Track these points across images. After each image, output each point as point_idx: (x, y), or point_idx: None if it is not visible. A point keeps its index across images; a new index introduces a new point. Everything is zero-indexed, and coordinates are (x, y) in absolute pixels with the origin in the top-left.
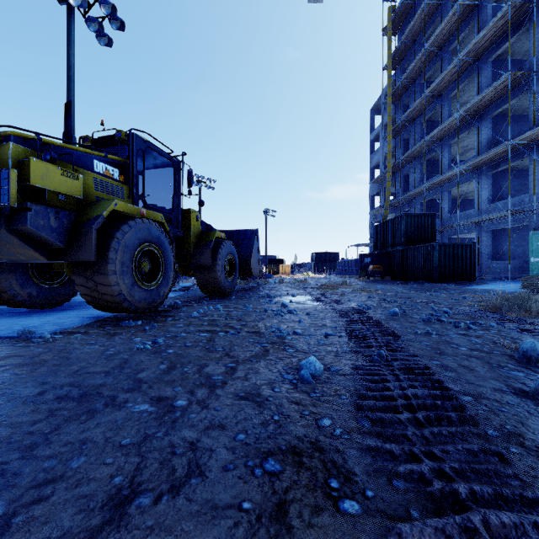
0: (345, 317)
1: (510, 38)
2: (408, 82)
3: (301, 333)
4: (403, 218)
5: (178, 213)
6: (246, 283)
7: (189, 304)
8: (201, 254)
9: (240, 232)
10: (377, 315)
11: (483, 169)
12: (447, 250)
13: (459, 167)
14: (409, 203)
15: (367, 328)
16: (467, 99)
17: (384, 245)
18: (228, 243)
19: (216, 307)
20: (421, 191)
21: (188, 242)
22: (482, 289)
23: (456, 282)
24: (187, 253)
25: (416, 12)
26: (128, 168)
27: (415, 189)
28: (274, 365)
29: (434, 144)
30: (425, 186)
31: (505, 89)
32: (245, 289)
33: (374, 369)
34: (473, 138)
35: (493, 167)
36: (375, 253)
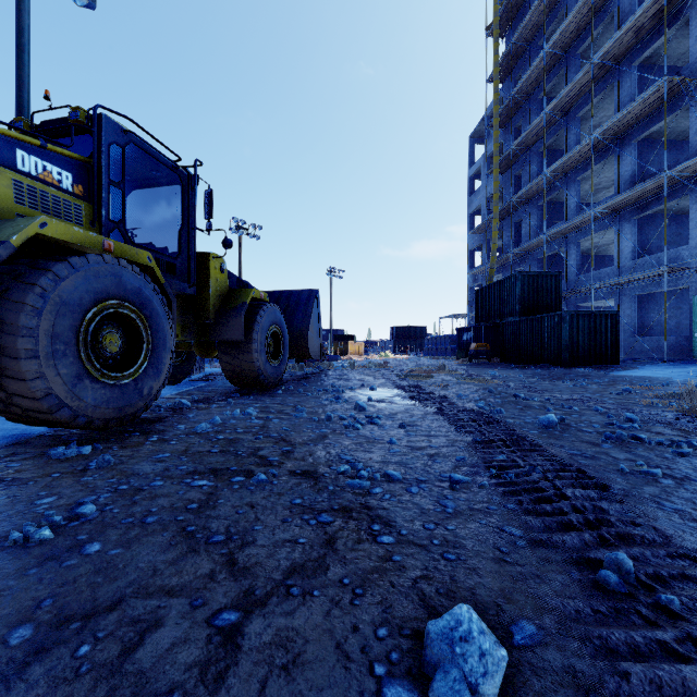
0: (470, 433)
1: (663, 33)
2: (520, 97)
3: (399, 478)
4: (518, 278)
5: (189, 258)
6: (302, 368)
7: (205, 405)
8: (228, 324)
9: (292, 294)
10: (520, 426)
11: (625, 213)
12: (581, 322)
13: (593, 209)
14: (522, 260)
15: (523, 459)
16: (600, 121)
17: (491, 315)
18: (272, 308)
19: (246, 412)
20: (539, 243)
21: (206, 304)
22: (639, 376)
23: (593, 366)
24: (206, 323)
25: (531, 4)
26: (92, 175)
27: (531, 241)
28: (349, 612)
29: (556, 180)
30: (545, 236)
31: (657, 103)
32: (299, 377)
33: (642, 638)
34: (608, 173)
35: (638, 209)
36: (477, 326)
